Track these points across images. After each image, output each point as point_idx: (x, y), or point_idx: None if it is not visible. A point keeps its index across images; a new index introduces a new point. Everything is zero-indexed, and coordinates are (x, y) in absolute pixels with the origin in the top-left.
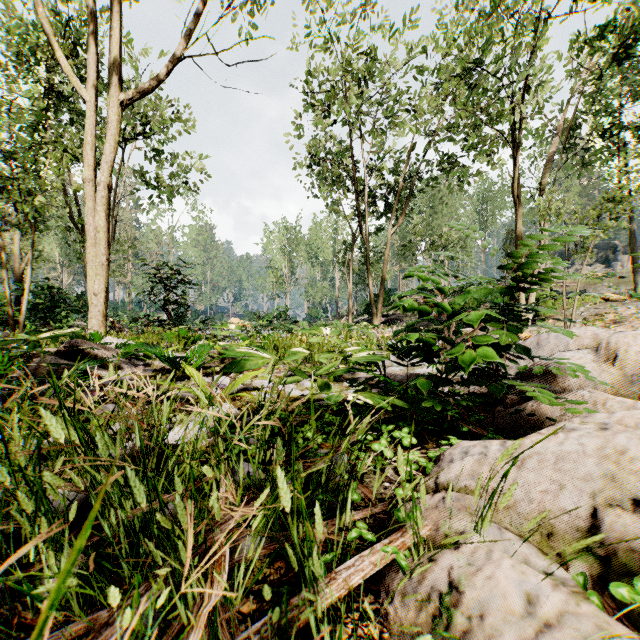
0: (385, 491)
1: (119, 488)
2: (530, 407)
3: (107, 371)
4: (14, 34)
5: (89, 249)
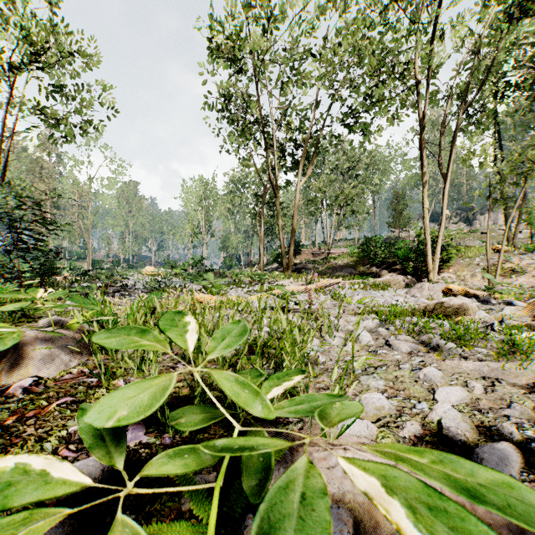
0: None
1: None
2: None
3: None
4: None
5: None
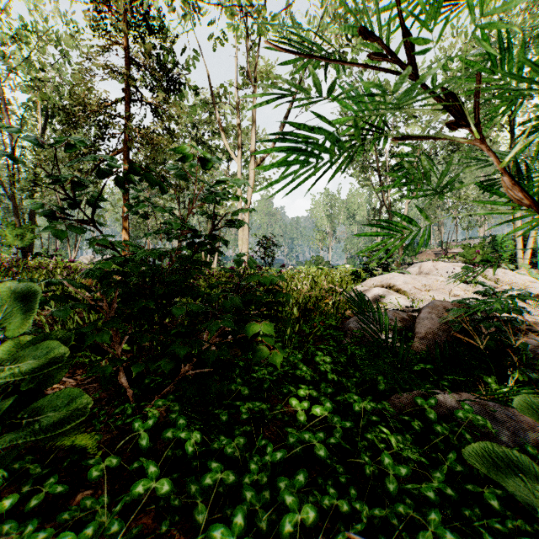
0: None
1: None
2: None
3: None
4: None
5: (239, 232)
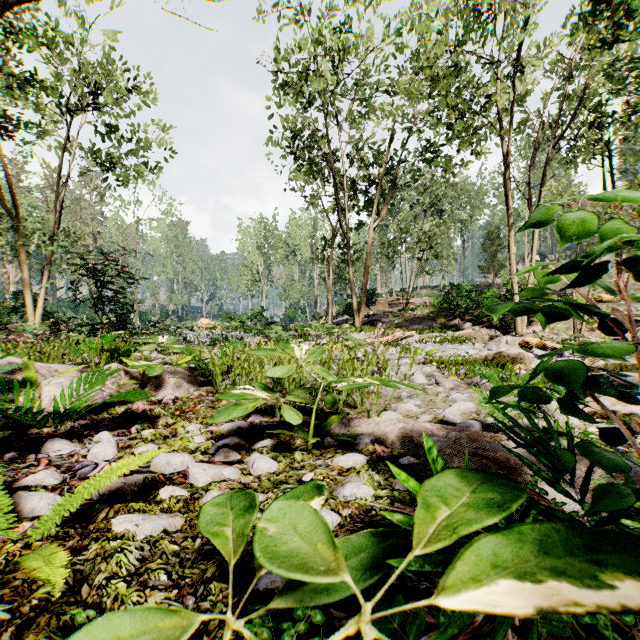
0: None
1: None
2: None
3: None
4: None
5: None
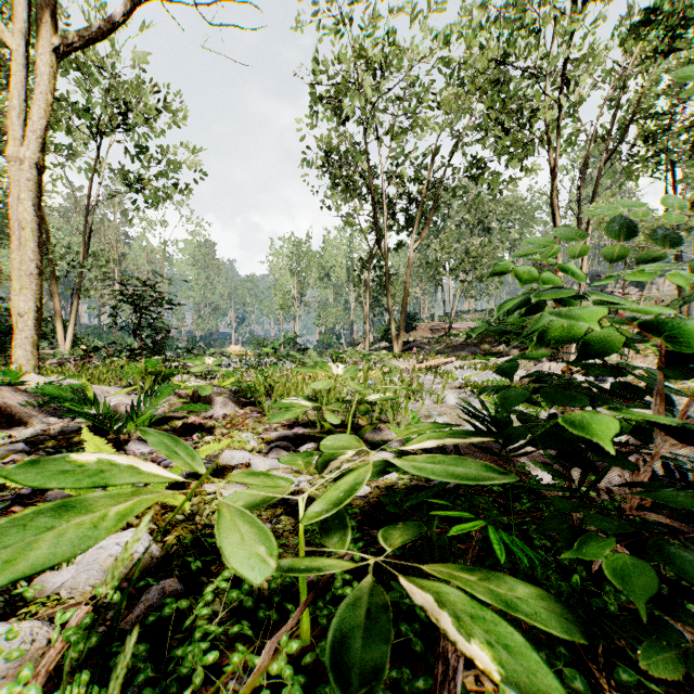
0: None
1: None
2: None
3: (1, 431)
4: None
5: (16, 253)
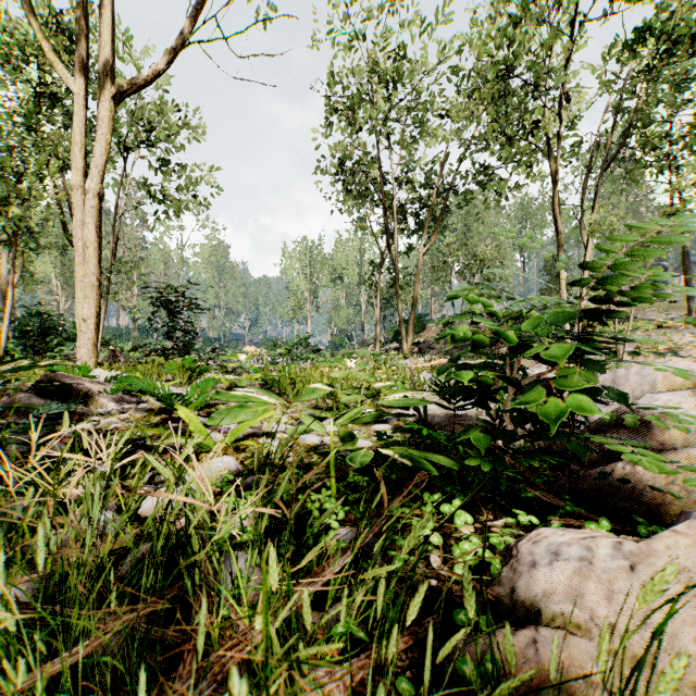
0: (432, 595)
1: (3, 642)
2: (618, 468)
3: (91, 411)
4: (1, 27)
5: (78, 268)
